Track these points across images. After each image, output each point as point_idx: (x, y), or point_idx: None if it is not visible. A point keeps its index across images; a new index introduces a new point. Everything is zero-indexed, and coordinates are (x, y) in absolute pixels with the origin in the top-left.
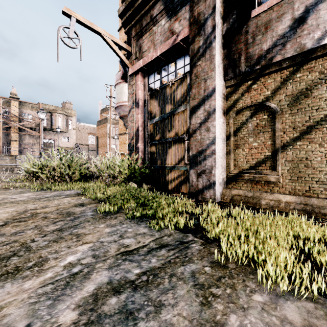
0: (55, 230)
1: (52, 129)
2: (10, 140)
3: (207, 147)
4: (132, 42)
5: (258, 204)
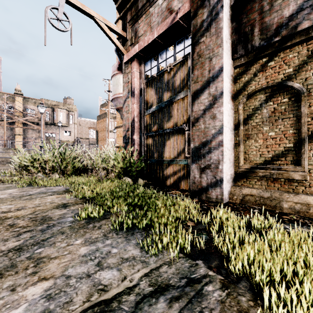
0: (12, 249)
1: (54, 123)
2: (15, 134)
3: (212, 138)
4: (127, 27)
5: (278, 207)
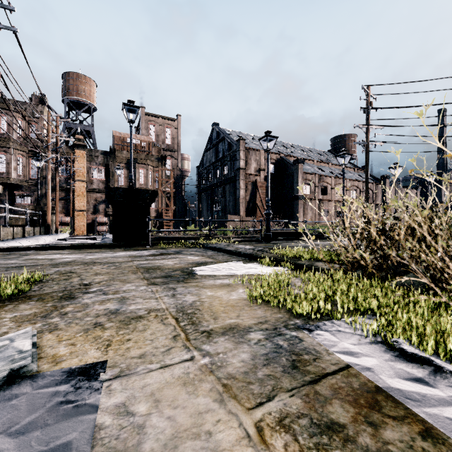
0: None
1: None
2: None
3: None
4: None
5: None
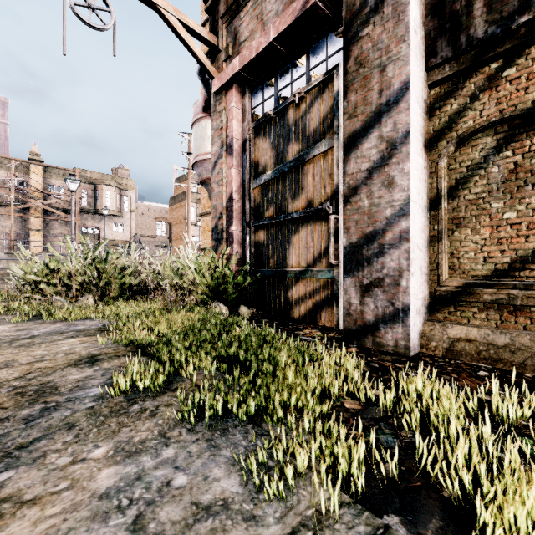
0: None
1: (96, 210)
2: (30, 229)
3: (386, 226)
4: (220, 27)
5: (530, 367)
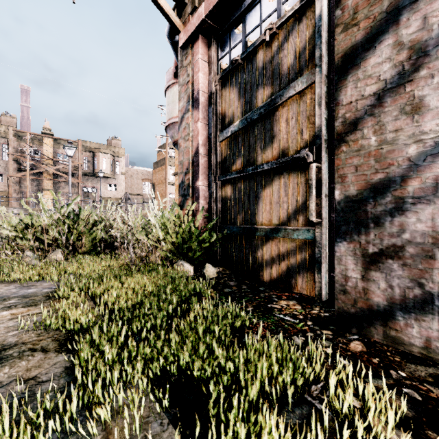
0: None
1: (94, 173)
2: (43, 189)
3: (409, 170)
4: None
5: None
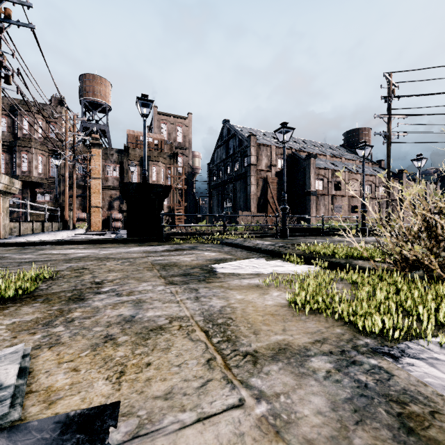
0: None
1: None
2: None
3: None
4: None
5: None
